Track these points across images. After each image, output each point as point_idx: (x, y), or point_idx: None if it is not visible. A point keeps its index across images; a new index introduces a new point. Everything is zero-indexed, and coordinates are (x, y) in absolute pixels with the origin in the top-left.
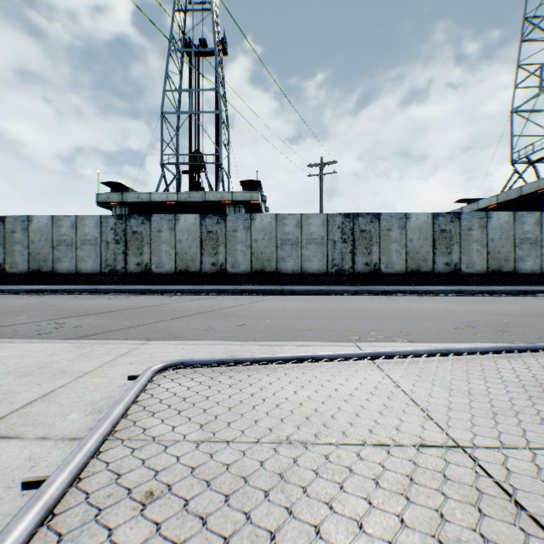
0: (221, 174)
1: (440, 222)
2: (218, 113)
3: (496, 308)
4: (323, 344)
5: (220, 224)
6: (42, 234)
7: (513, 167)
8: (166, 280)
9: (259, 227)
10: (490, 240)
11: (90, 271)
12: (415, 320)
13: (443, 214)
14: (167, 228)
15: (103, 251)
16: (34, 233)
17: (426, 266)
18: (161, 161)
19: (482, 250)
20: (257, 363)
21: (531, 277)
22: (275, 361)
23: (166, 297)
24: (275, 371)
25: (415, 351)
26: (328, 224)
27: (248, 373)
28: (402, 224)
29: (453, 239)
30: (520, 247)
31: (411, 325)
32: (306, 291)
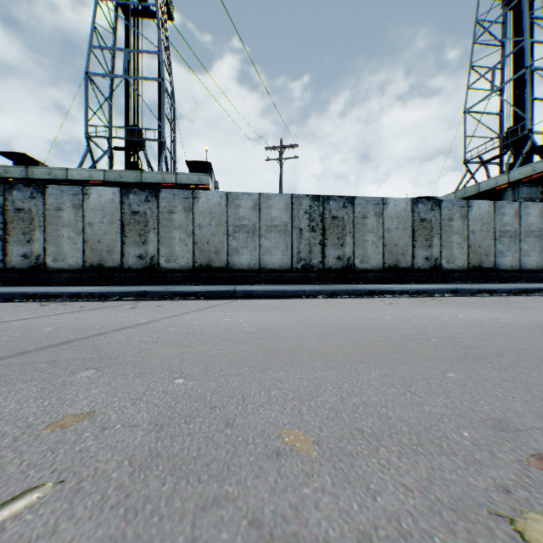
0: (164, 154)
1: (420, 210)
2: (161, 81)
3: None
4: None
5: (150, 203)
6: None
7: (466, 167)
8: (69, 279)
9: (204, 208)
10: (471, 232)
11: None
12: (513, 357)
13: (423, 201)
14: (72, 205)
15: None
16: None
17: (405, 261)
18: (86, 132)
19: (463, 243)
20: None
21: (511, 274)
22: None
23: (39, 305)
24: None
25: None
26: (293, 208)
27: None
28: (379, 211)
29: (434, 230)
30: (500, 241)
31: None
32: (267, 293)
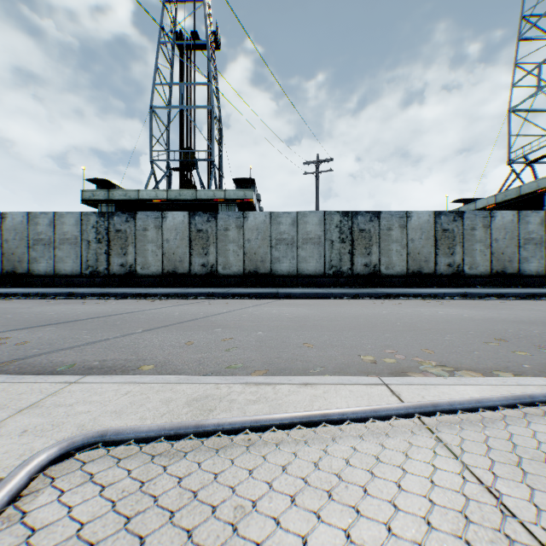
0: (213, 172)
1: (443, 221)
2: (211, 108)
3: (516, 315)
4: (336, 381)
5: (211, 223)
6: (17, 232)
7: (511, 167)
8: (152, 283)
9: (252, 226)
10: (493, 240)
11: (69, 273)
12: (432, 330)
13: (445, 213)
14: (154, 226)
15: (83, 251)
16: (8, 231)
17: (428, 267)
18: (150, 157)
19: (485, 250)
20: (234, 432)
21: (536, 279)
22: (265, 428)
23: (148, 301)
24: (265, 459)
25: (483, 401)
26: (325, 223)
27: (217, 459)
28: (403, 223)
29: (456, 239)
30: (525, 248)
31: (431, 338)
32: (302, 295)
